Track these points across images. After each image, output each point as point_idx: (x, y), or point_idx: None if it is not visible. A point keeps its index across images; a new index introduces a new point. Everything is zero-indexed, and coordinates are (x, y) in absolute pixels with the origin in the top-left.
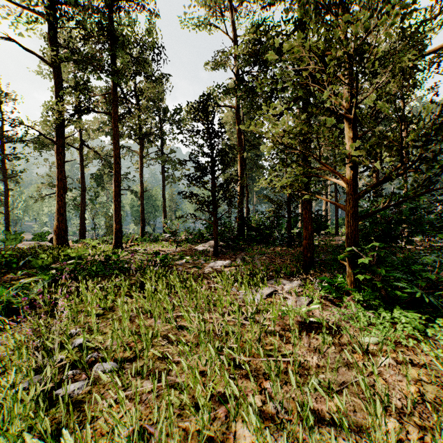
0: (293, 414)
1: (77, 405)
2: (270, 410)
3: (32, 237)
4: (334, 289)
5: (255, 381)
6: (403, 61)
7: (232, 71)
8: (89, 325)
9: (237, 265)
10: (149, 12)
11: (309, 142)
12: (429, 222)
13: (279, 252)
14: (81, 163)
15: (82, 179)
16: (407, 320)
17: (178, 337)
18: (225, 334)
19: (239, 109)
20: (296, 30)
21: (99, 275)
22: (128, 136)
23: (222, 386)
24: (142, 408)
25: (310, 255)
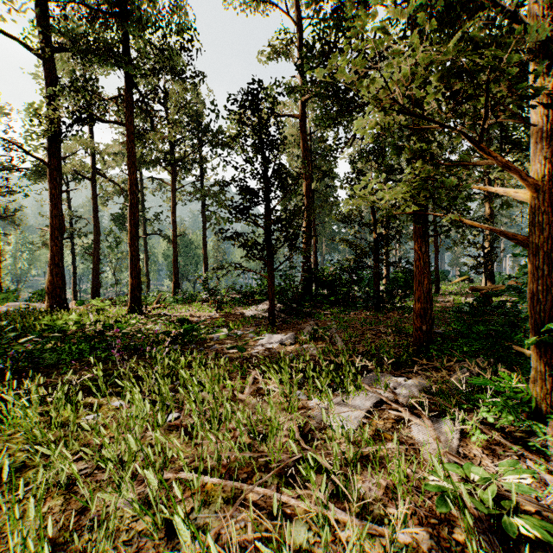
0: None
1: None
2: None
3: (30, 296)
4: (514, 409)
5: None
6: None
7: (296, 65)
8: None
9: (305, 341)
10: None
11: (462, 99)
12: None
13: (365, 319)
14: (94, 197)
15: (94, 219)
16: None
17: None
18: None
19: (305, 118)
20: None
21: (81, 358)
22: (156, 162)
23: None
24: None
25: (427, 327)
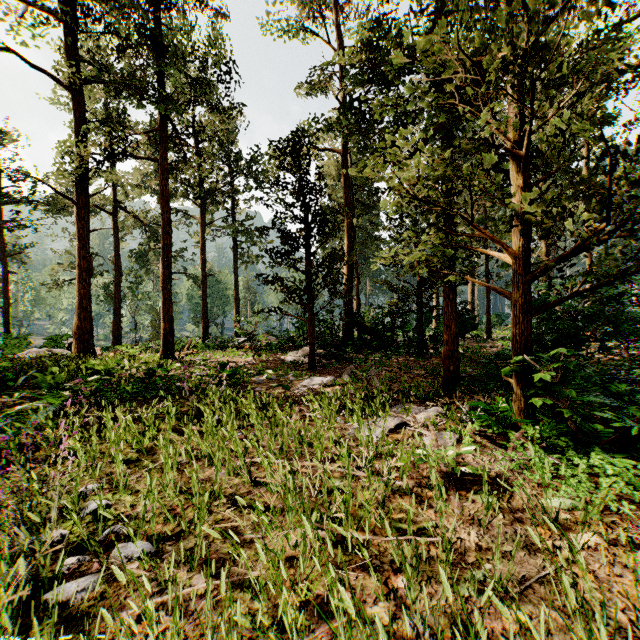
0: (445, 637)
1: (79, 621)
2: (405, 630)
3: (44, 343)
4: (495, 421)
5: (378, 576)
6: (610, 61)
7: (336, 98)
8: (112, 479)
9: (344, 383)
10: (214, 10)
11: (456, 193)
12: (630, 319)
13: (405, 364)
14: (115, 233)
15: (116, 258)
16: (614, 471)
17: (253, 498)
18: (328, 493)
19: (347, 153)
20: (434, 27)
21: (136, 398)
22: (183, 195)
23: (323, 585)
24: (189, 625)
25: (454, 368)
